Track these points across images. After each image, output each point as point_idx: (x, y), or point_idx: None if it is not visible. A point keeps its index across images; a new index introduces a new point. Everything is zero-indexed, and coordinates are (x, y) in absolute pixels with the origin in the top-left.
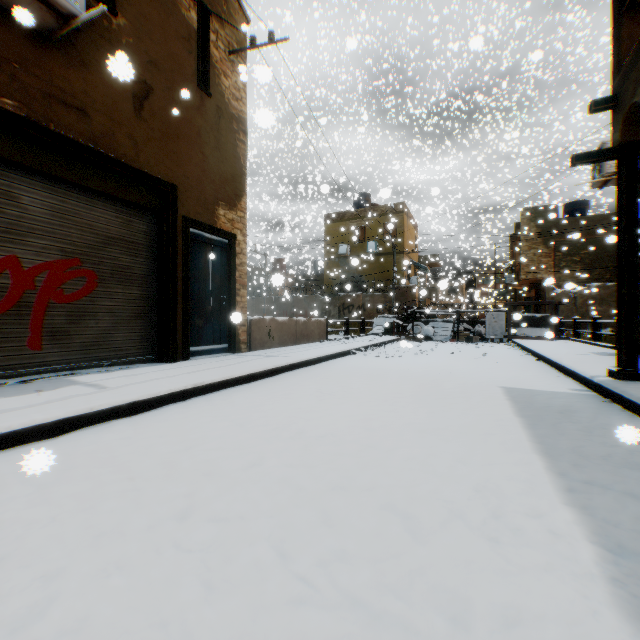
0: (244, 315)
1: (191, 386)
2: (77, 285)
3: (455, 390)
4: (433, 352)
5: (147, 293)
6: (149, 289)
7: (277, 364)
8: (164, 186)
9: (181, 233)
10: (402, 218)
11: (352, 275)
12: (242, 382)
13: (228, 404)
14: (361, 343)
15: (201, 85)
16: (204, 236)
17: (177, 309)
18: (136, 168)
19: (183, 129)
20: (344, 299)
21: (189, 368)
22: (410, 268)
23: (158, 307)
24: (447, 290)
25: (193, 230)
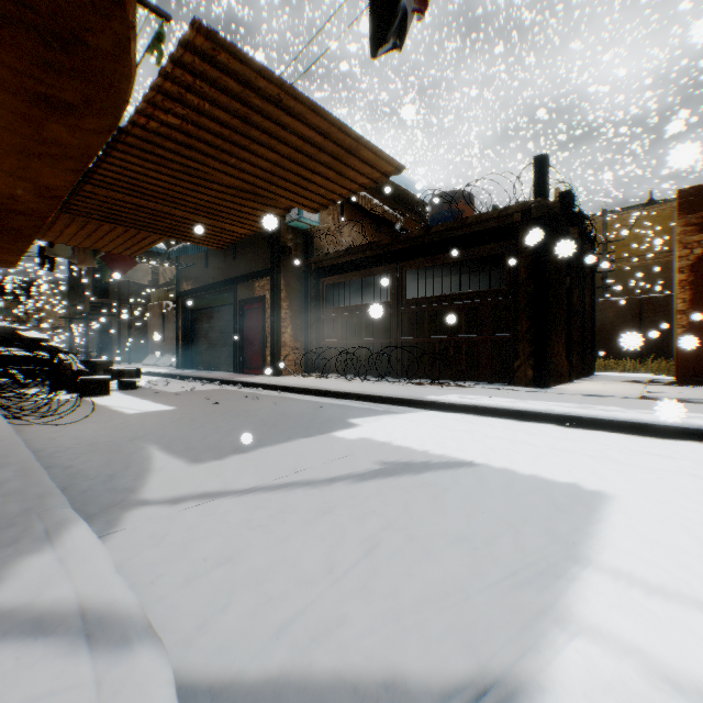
0: None
1: None
2: None
3: None
4: None
5: None
6: None
7: None
8: None
9: None
10: None
11: None
12: None
13: None
14: None
15: None
16: None
17: None
18: None
19: None
20: None
21: None
22: None
23: None
24: None
25: None
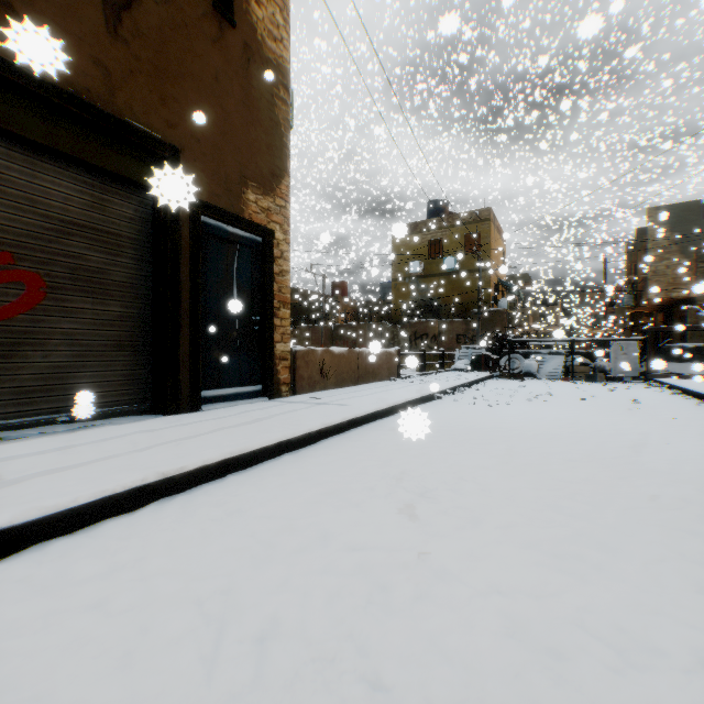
0: (285, 345)
1: (156, 478)
2: (7, 295)
3: (677, 492)
4: (552, 397)
5: (135, 311)
6: (138, 305)
7: (328, 421)
8: (158, 148)
9: (187, 222)
10: (488, 227)
11: (426, 298)
12: (265, 457)
13: (216, 525)
14: (446, 383)
15: (219, 7)
16: (225, 230)
17: (180, 335)
18: (108, 113)
19: (190, 67)
20: (416, 327)
21: (185, 429)
22: (497, 289)
23: (153, 332)
24: (538, 316)
25: (208, 220)
